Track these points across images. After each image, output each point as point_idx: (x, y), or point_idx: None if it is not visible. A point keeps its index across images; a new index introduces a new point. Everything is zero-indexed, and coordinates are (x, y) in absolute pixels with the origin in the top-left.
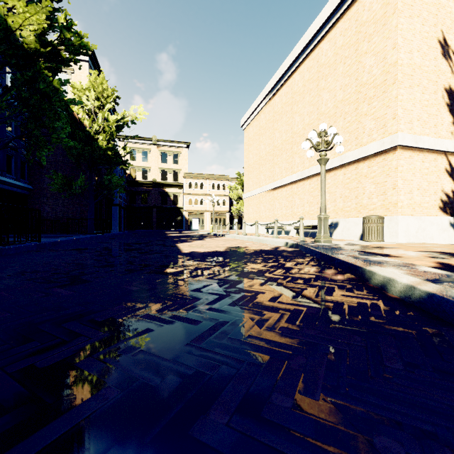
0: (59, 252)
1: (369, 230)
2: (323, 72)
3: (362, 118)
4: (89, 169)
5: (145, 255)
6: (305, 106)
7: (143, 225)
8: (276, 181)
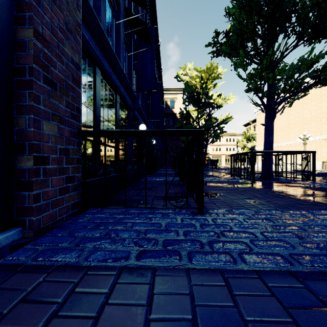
0: None
1: (324, 166)
2: (305, 101)
3: (322, 124)
4: None
5: None
6: (296, 113)
7: None
8: (279, 143)
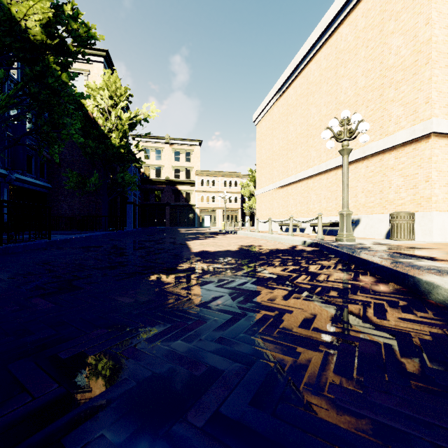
0: (66, 250)
1: (397, 227)
2: (342, 59)
3: (387, 104)
4: (103, 167)
5: (151, 254)
6: (322, 96)
7: (157, 222)
8: (290, 177)
